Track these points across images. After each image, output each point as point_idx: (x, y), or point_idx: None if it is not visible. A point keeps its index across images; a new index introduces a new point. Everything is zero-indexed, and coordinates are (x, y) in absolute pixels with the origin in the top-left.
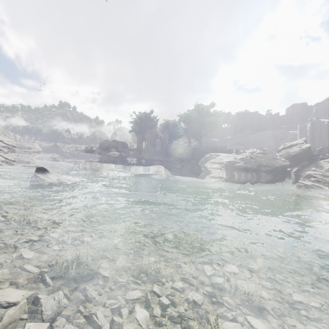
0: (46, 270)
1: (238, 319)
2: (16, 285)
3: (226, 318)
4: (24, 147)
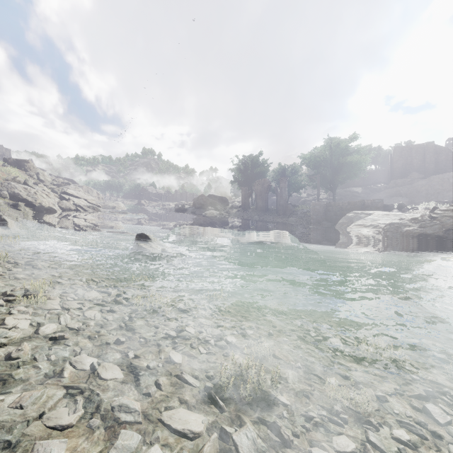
0: (212, 386)
1: None
2: (186, 404)
3: None
4: (108, 206)
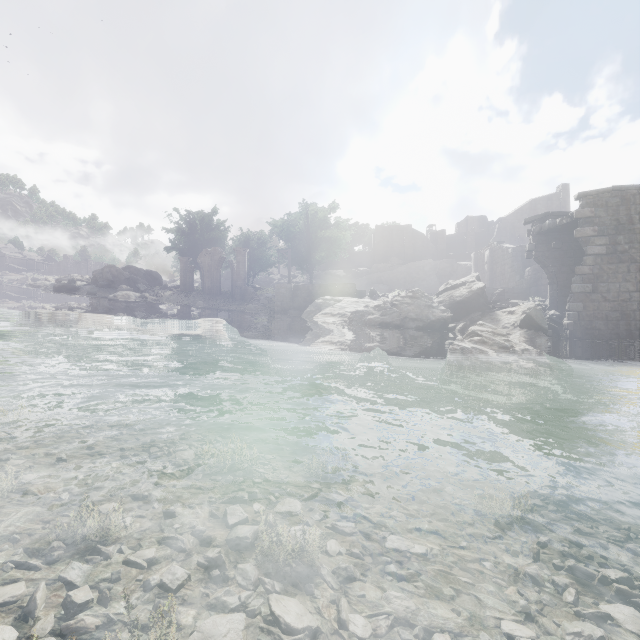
0: None
1: (250, 605)
2: None
3: (222, 608)
4: None
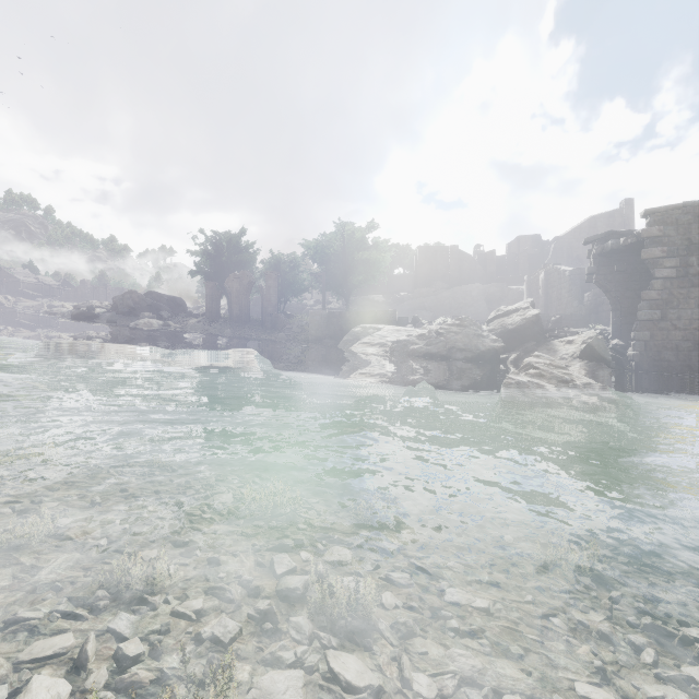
0: None
1: (306, 661)
2: None
3: (278, 663)
4: None
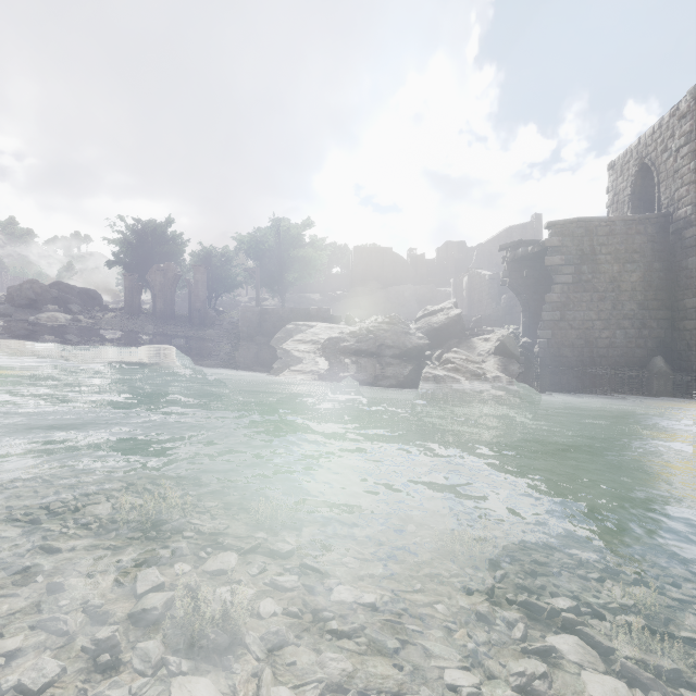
0: None
1: None
2: None
3: None
4: None
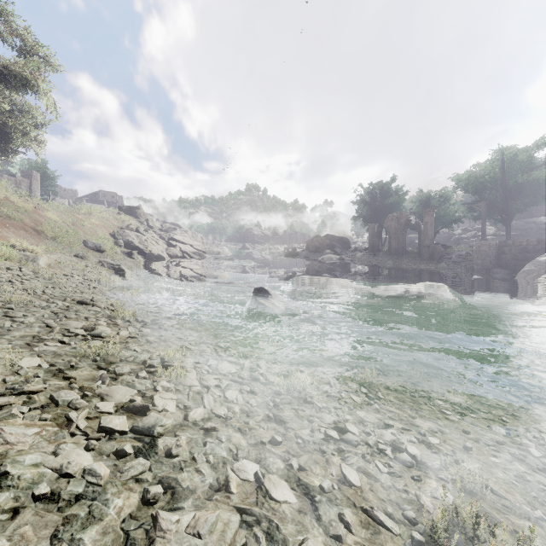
0: (424, 540)
1: None
2: None
3: None
4: (213, 252)
